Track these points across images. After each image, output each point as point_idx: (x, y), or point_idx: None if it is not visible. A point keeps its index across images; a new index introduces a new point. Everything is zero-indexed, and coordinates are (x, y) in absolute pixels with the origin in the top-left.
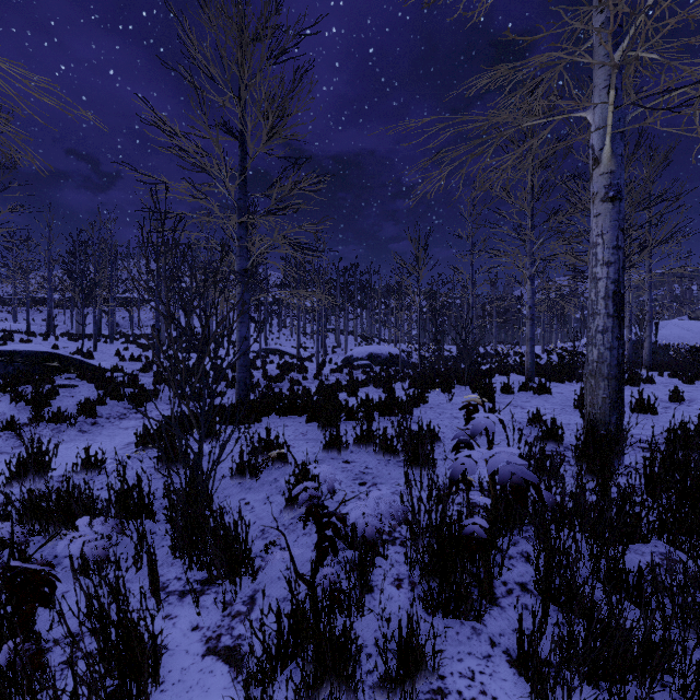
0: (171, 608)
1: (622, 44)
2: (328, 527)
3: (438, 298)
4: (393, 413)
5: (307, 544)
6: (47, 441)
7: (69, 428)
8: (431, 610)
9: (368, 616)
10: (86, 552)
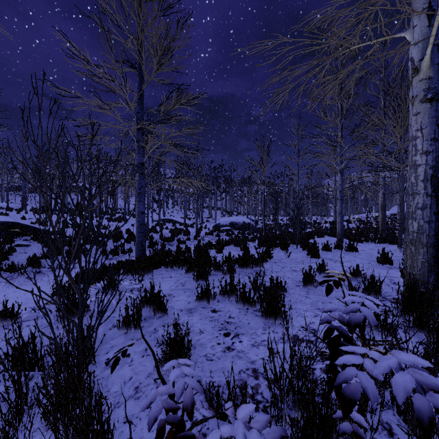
0: None
1: None
2: None
3: (274, 186)
4: (248, 267)
5: None
6: None
7: (20, 275)
8: None
9: None
10: None
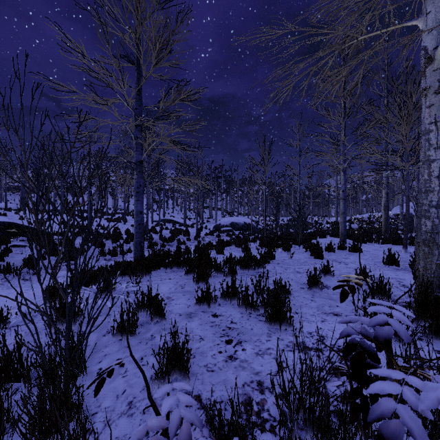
0: None
1: None
2: None
3: (275, 186)
4: (250, 269)
5: None
6: None
7: (15, 277)
8: None
9: None
10: None
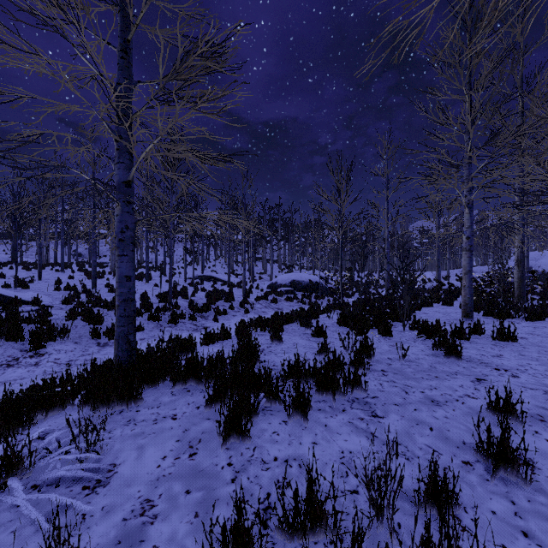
0: None
1: None
2: None
3: (348, 232)
4: (337, 393)
5: None
6: None
7: None
8: None
9: None
10: None
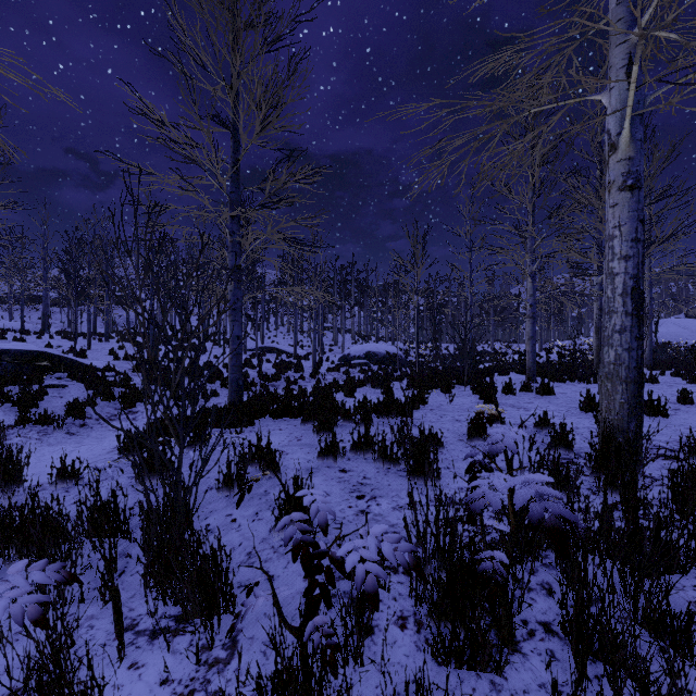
0: (138, 654)
1: (643, 18)
2: (320, 572)
3: (435, 296)
4: (392, 416)
5: (299, 571)
6: (19, 449)
7: (56, 430)
8: (442, 660)
9: (367, 666)
10: (14, 612)
